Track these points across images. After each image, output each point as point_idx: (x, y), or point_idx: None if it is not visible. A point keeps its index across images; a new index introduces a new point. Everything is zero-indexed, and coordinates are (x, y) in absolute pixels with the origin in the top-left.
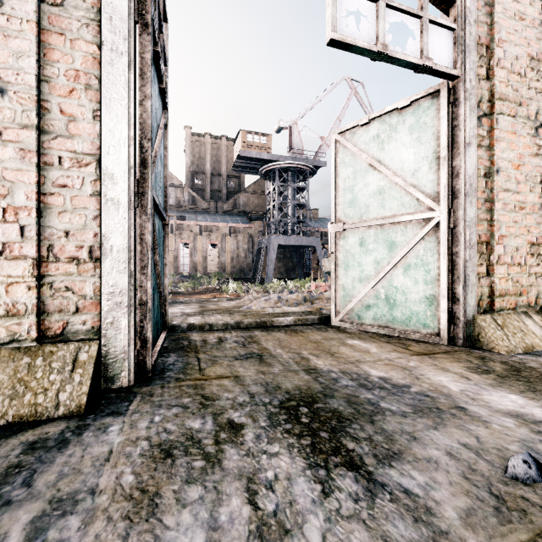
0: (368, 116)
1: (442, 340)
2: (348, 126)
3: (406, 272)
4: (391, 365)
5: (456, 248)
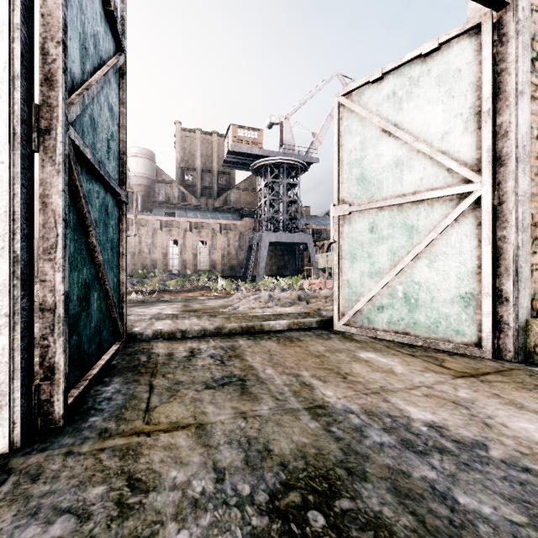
0: (382, 69)
1: (484, 353)
2: (355, 85)
3: (432, 263)
4: (435, 397)
5: (504, 231)
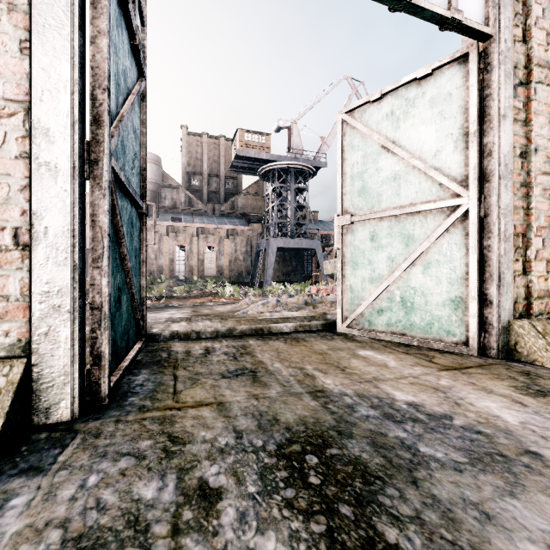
0: (381, 90)
1: (471, 351)
2: (357, 103)
3: (426, 270)
4: (419, 384)
5: (488, 241)
